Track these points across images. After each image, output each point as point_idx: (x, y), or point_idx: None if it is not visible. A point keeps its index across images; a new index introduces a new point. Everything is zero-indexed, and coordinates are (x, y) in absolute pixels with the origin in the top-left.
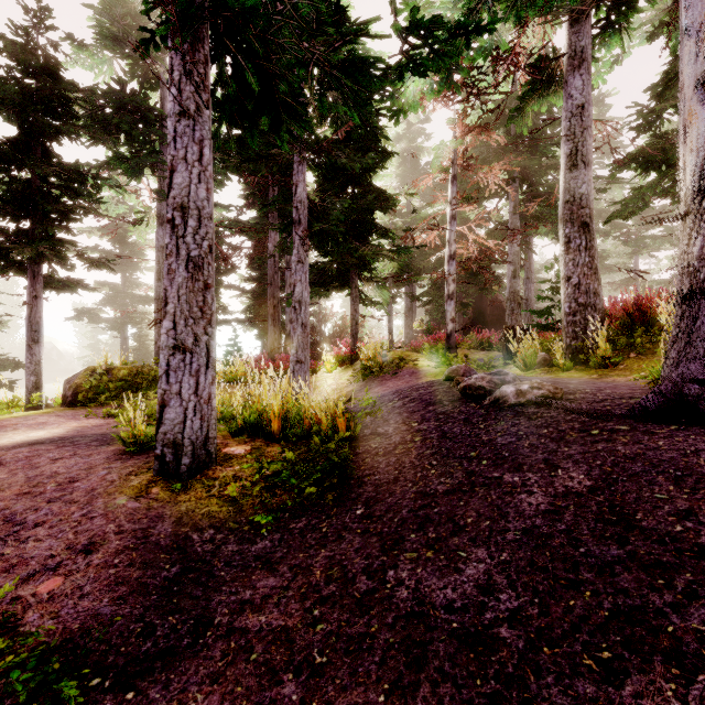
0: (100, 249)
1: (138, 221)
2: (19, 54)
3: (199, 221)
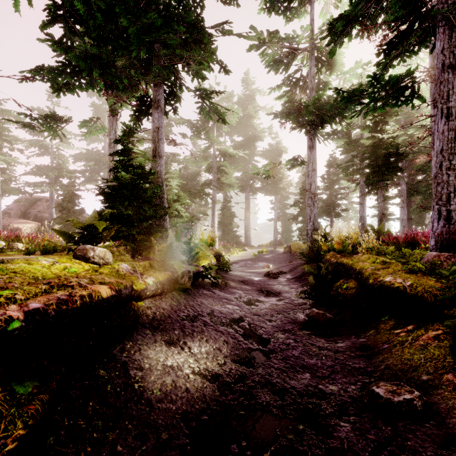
0: (341, 193)
1: (355, 189)
2: (329, 166)
3: (363, 218)
